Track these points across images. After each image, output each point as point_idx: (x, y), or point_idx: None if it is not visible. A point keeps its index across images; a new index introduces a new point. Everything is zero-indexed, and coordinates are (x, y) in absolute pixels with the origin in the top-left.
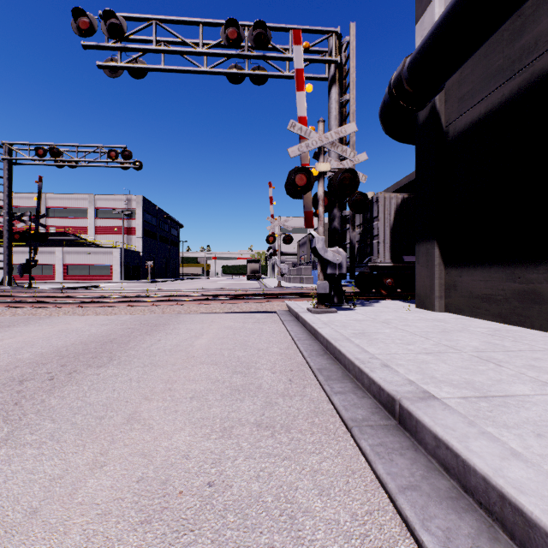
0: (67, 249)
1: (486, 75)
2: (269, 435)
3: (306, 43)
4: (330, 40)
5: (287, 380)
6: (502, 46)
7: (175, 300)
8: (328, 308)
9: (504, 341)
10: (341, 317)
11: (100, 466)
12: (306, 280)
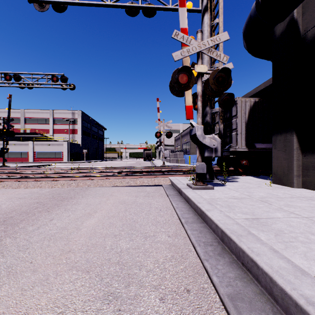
0: (35, 142)
1: None
2: None
3: None
4: None
5: None
6: None
7: (88, 176)
8: (205, 185)
9: None
10: (219, 194)
11: None
12: (180, 161)
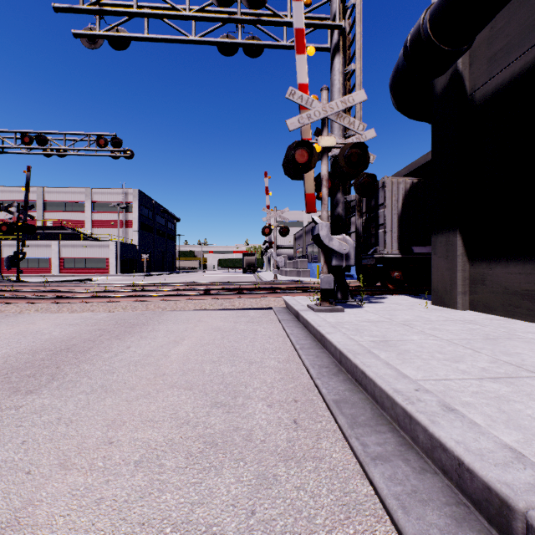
0: (63, 242)
1: (528, 24)
2: None
3: None
4: (332, 4)
5: (290, 421)
6: None
7: (162, 295)
8: (333, 306)
9: None
10: (350, 317)
11: None
12: (303, 273)
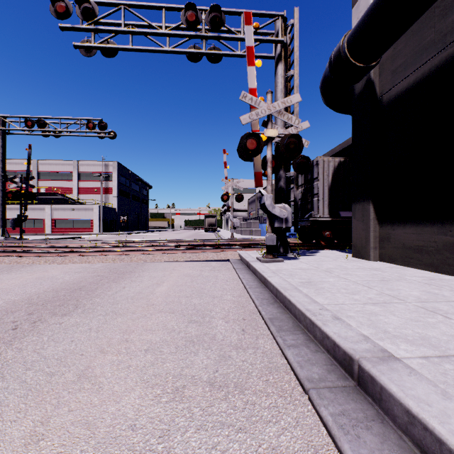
0: (54, 206)
1: (418, 49)
2: (222, 397)
3: (256, 23)
4: (276, 23)
5: (240, 330)
6: (433, 22)
7: (142, 250)
8: (275, 258)
9: (442, 290)
10: (287, 266)
11: (37, 440)
12: (255, 232)
